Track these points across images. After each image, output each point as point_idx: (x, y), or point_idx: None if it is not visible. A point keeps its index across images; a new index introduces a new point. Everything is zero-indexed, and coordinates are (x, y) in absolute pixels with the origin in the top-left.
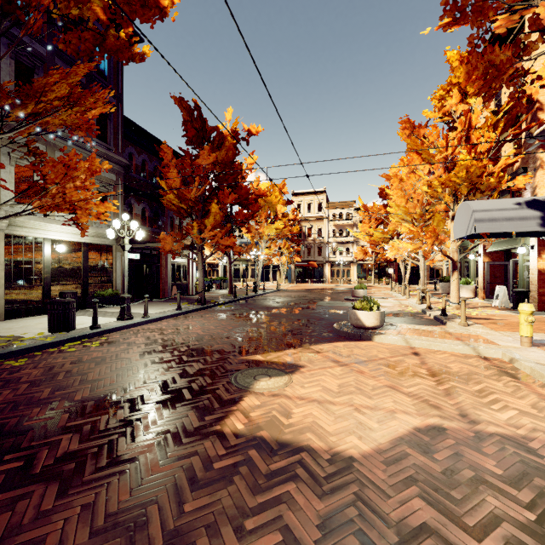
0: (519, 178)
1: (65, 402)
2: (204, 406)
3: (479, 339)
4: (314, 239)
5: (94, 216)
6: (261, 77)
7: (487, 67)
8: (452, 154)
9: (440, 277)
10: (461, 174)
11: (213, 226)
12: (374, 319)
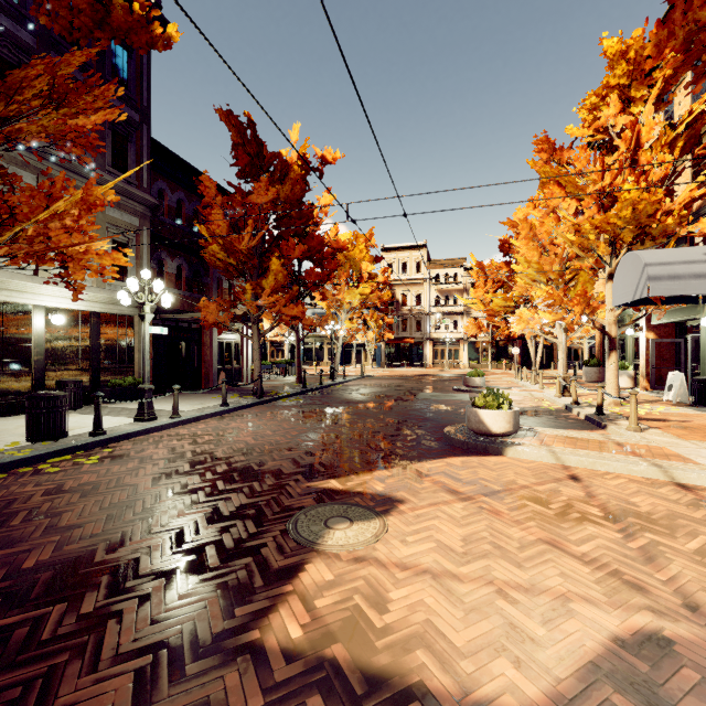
0: (705, 220)
1: (4, 573)
2: (238, 583)
3: (664, 453)
4: (411, 309)
5: (95, 271)
6: (337, 40)
7: (692, 31)
8: (611, 185)
9: (580, 359)
10: (624, 212)
11: (273, 290)
12: (504, 422)
